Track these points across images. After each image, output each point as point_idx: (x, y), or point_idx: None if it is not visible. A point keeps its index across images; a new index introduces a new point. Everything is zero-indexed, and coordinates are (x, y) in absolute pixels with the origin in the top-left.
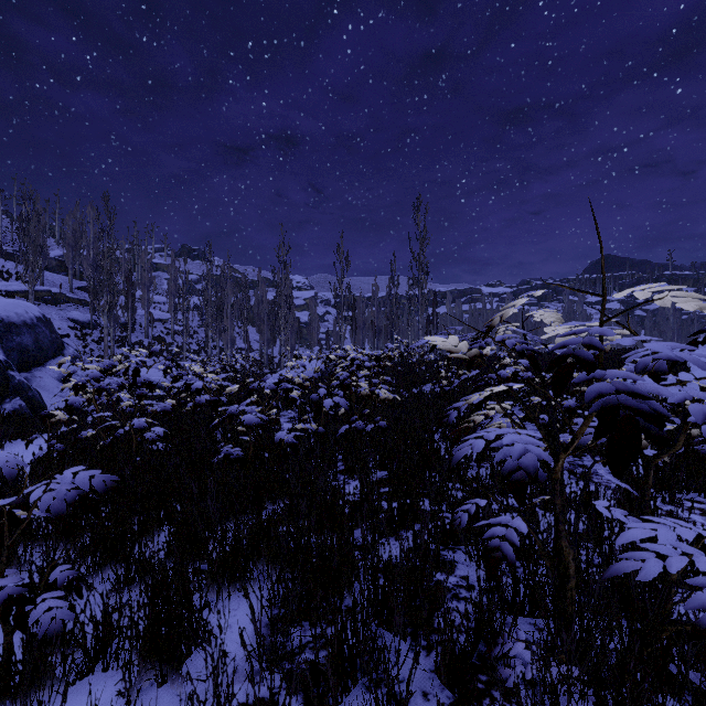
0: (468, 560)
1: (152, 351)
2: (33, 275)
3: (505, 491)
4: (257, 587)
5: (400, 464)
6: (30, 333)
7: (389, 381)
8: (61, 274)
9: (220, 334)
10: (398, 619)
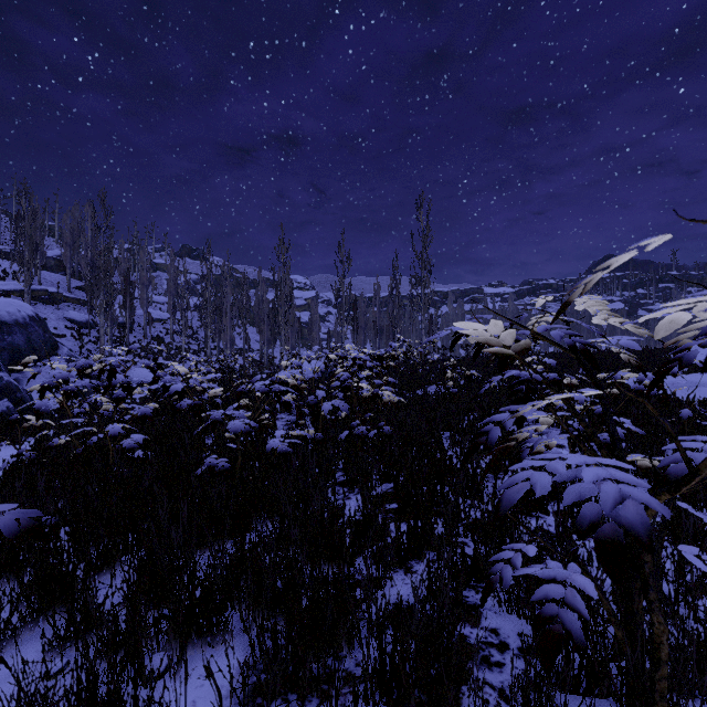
0: (495, 605)
1: (130, 349)
2: (29, 273)
3: (529, 509)
4: (234, 641)
5: (408, 476)
6: (22, 333)
7: (393, 382)
8: (59, 273)
9: (219, 334)
10: (414, 702)
